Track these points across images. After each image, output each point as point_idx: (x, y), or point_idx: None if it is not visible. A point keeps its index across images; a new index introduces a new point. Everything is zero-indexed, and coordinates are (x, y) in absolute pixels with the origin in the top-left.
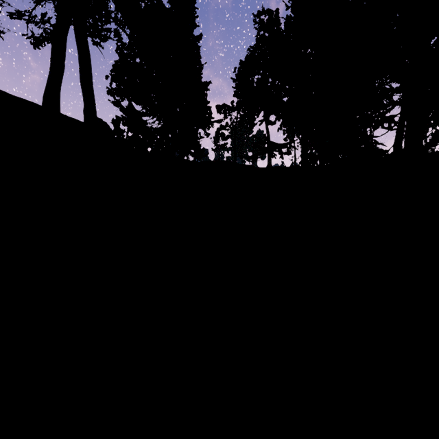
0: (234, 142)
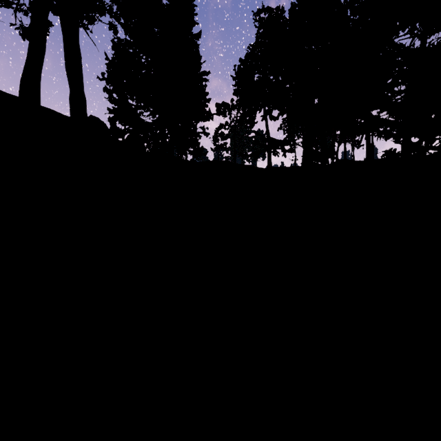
0: (234, 141)
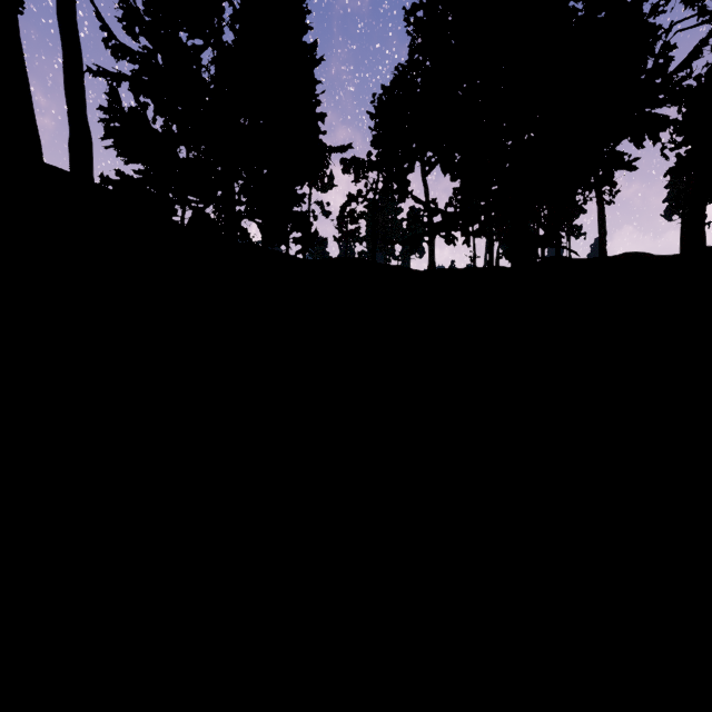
0: (373, 224)
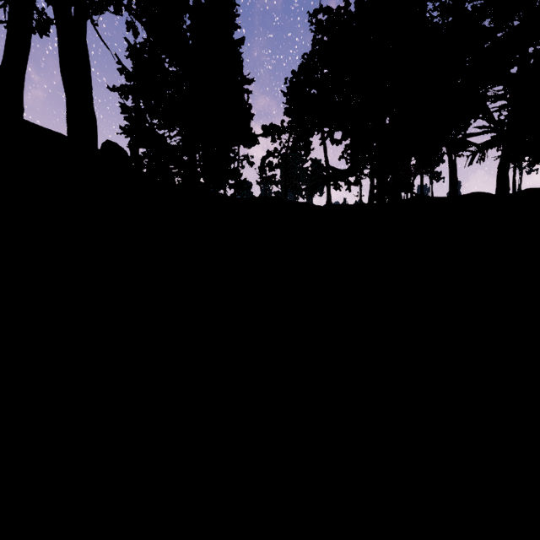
0: (285, 172)
